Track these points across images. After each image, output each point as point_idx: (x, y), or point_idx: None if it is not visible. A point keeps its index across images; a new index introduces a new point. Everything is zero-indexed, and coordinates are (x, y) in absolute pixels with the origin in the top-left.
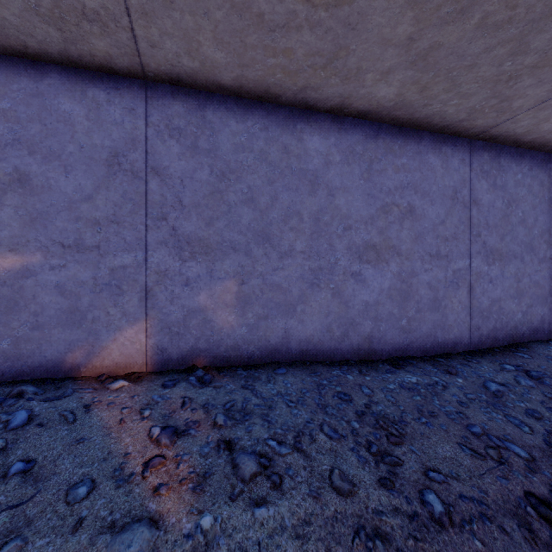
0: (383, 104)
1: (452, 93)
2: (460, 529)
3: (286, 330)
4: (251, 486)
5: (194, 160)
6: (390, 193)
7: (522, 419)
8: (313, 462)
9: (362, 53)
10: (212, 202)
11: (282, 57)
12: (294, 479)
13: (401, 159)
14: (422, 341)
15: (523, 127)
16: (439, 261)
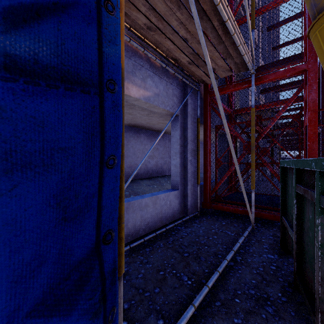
0: None
1: None
2: None
3: None
4: None
5: None
6: None
7: None
8: None
9: None
10: None
11: None
12: None
13: None
14: None
15: (127, 123)
16: None
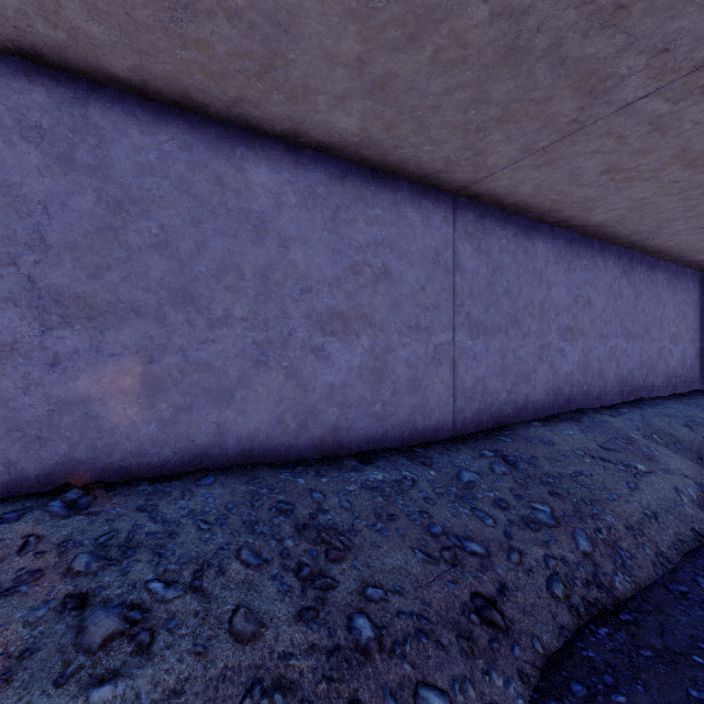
0: (347, 139)
1: (422, 137)
2: (389, 654)
3: (220, 425)
4: (99, 657)
5: (68, 179)
6: (361, 250)
7: (488, 511)
8: (212, 604)
9: (306, 67)
10: (100, 243)
11: (196, 50)
12: (175, 633)
13: (374, 209)
14: (399, 430)
15: (503, 187)
16: (419, 334)
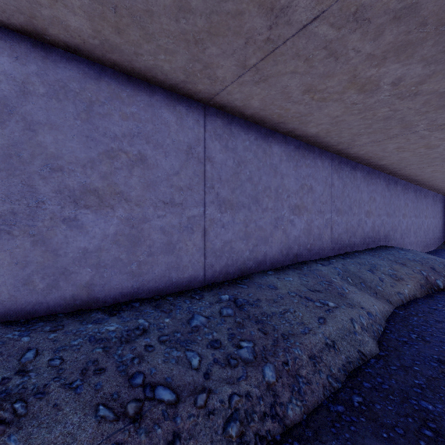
0: (88, 40)
1: (153, 45)
2: None
3: None
4: None
5: None
6: (116, 139)
7: (200, 353)
8: None
9: None
10: None
11: None
12: None
13: (130, 107)
14: (155, 283)
15: (239, 100)
16: (173, 208)
